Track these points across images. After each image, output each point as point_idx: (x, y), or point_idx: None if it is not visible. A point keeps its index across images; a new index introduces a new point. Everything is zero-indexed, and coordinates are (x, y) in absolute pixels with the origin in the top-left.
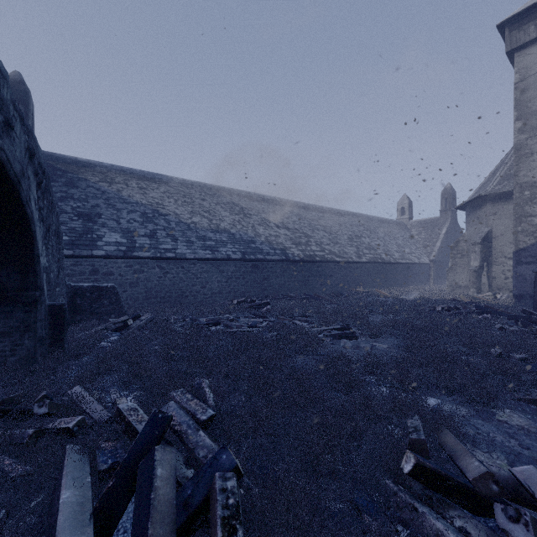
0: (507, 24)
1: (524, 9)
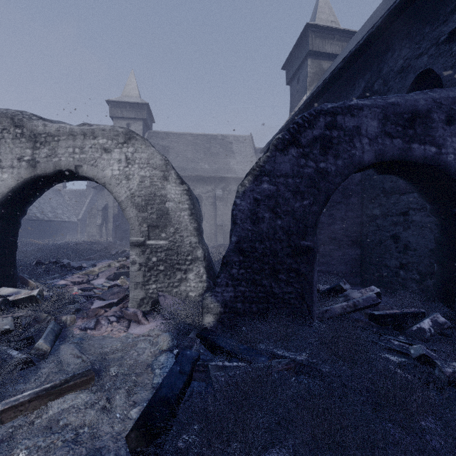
0: (110, 103)
1: (117, 101)
